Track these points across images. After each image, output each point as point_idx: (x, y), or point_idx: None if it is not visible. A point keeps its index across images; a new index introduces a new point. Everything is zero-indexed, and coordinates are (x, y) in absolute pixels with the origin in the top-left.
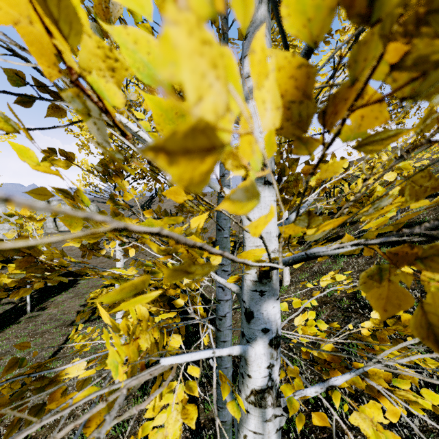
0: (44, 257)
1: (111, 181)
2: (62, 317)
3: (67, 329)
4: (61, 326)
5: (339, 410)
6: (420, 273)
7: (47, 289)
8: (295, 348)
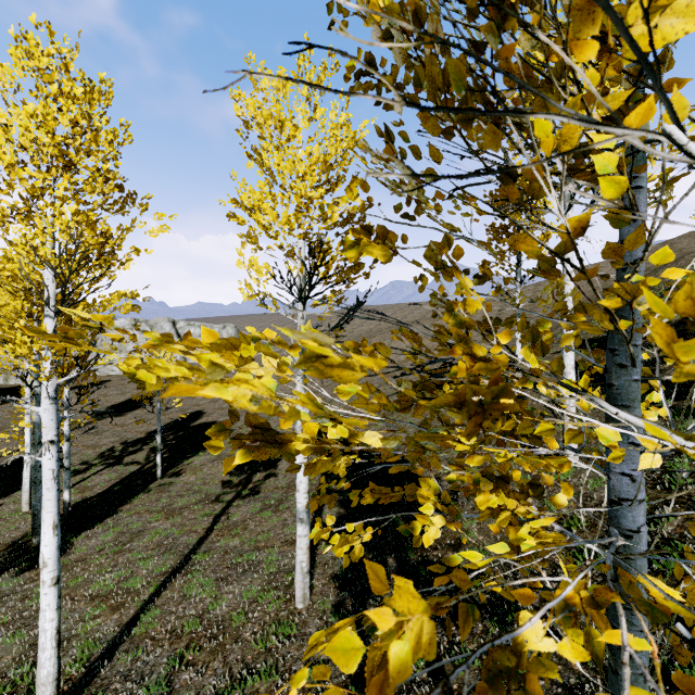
0: (178, 401)
1: (447, 279)
2: (203, 489)
3: (212, 507)
4: (203, 502)
5: None
6: None
7: (179, 446)
8: None
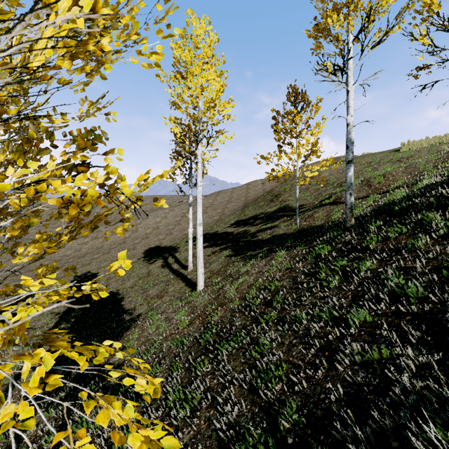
0: None
1: None
2: None
3: None
4: None
5: (188, 409)
6: (294, 272)
7: None
8: (183, 353)
